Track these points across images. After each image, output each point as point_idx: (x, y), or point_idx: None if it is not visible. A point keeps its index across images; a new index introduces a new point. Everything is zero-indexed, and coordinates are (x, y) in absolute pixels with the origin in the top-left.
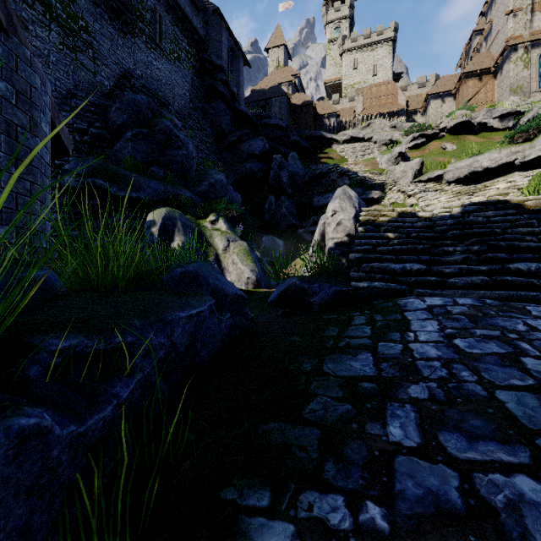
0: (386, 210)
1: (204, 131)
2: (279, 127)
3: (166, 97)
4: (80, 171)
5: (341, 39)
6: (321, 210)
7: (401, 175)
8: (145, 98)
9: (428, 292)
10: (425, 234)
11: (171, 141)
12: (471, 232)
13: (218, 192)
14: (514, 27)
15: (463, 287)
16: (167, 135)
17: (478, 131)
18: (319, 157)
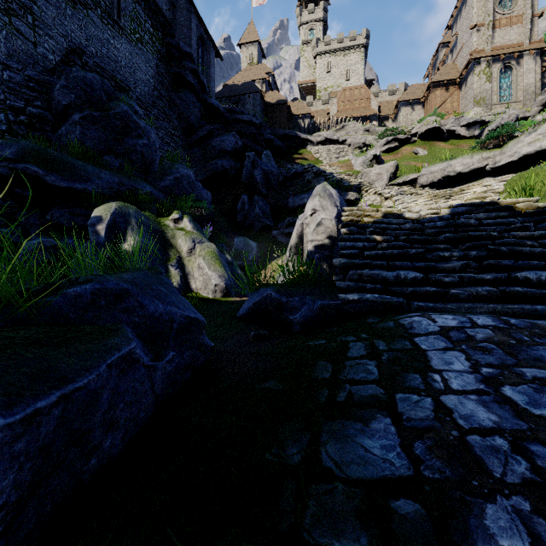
0: (370, 211)
1: (170, 122)
2: (252, 124)
3: (125, 81)
4: (8, 154)
5: (315, 41)
6: (296, 211)
7: (376, 177)
8: (99, 77)
9: (430, 306)
10: (416, 237)
11: (129, 128)
12: (465, 235)
13: (185, 188)
14: (477, 41)
15: (467, 300)
16: (125, 121)
17: (446, 138)
18: (294, 158)
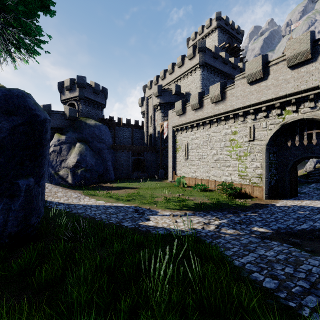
0: None
1: None
2: None
3: None
4: None
5: None
6: None
7: None
8: None
9: None
10: None
11: None
12: None
13: None
14: None
15: None
16: None
17: None
18: None
